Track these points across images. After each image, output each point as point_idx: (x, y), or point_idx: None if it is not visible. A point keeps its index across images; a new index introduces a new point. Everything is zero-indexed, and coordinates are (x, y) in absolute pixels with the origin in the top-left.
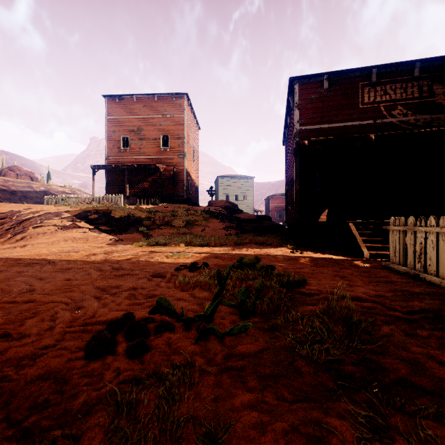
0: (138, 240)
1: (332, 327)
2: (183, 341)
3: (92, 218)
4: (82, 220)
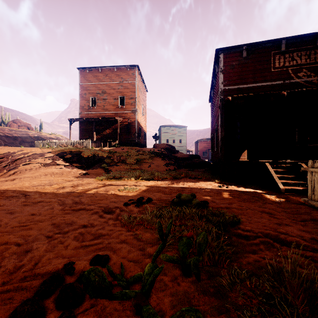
0: (100, 174)
1: (289, 299)
2: (118, 316)
3: (67, 157)
4: (59, 159)
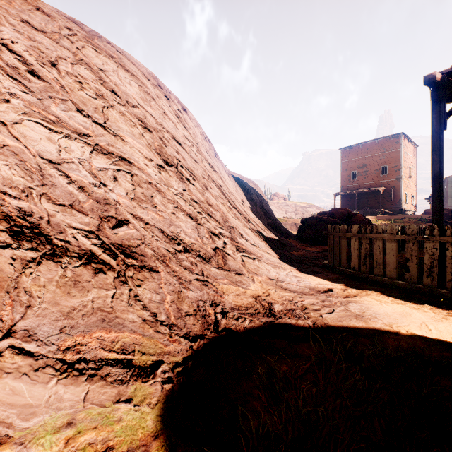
0: None
1: None
2: None
3: None
4: None
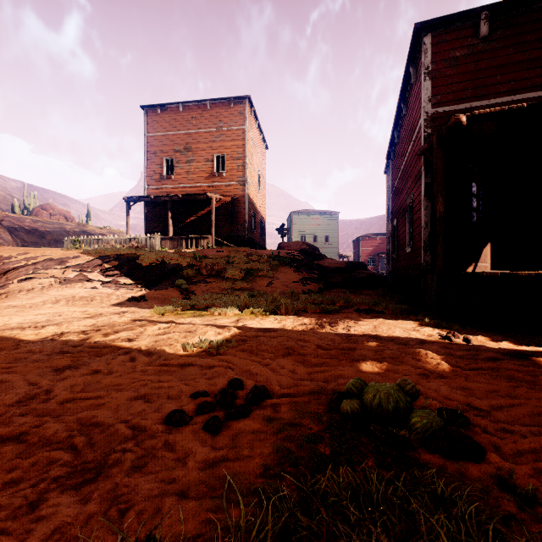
0: (169, 300)
1: None
2: None
3: (109, 267)
4: (94, 270)
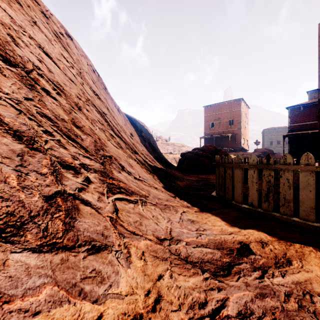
0: None
1: None
2: None
3: None
4: None
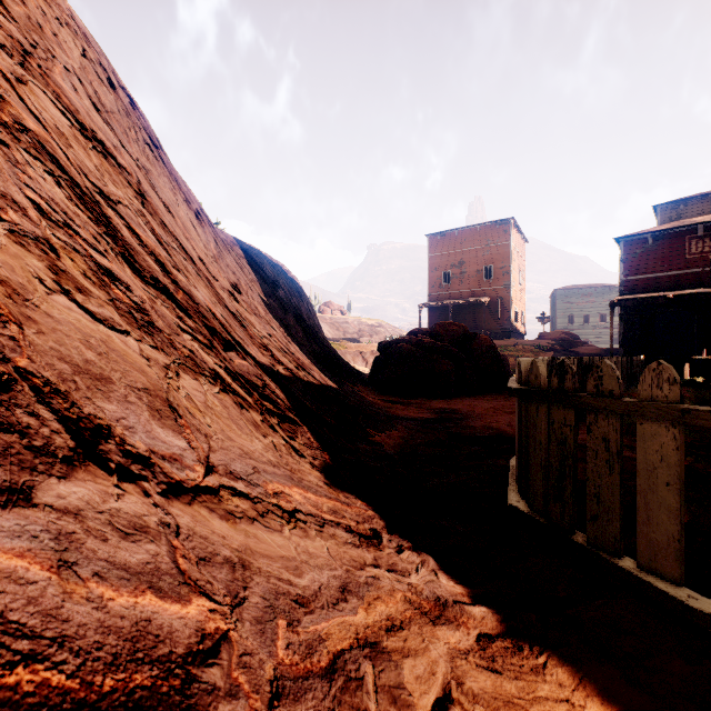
0: None
1: None
2: None
3: None
4: None
